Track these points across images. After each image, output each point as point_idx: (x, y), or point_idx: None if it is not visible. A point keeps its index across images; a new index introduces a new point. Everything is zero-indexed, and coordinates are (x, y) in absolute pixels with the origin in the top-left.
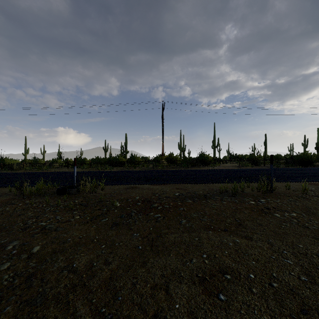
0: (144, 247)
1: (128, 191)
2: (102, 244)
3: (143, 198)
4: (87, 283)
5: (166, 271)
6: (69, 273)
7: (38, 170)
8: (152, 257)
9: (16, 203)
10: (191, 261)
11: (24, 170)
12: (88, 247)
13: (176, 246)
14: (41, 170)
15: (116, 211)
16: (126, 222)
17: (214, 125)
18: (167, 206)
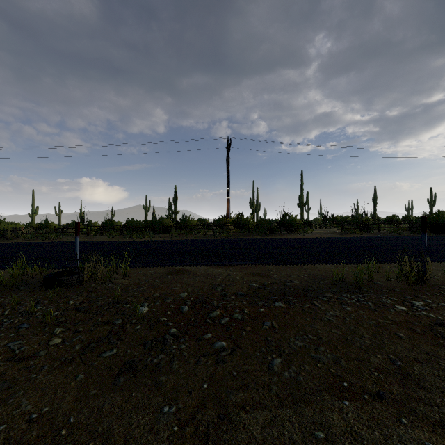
0: None
1: (169, 279)
2: None
3: (195, 294)
4: None
5: None
6: None
7: (43, 239)
8: None
9: None
10: None
11: (22, 238)
12: None
13: None
14: (47, 239)
15: (139, 326)
16: (152, 361)
17: (301, 173)
18: (238, 316)
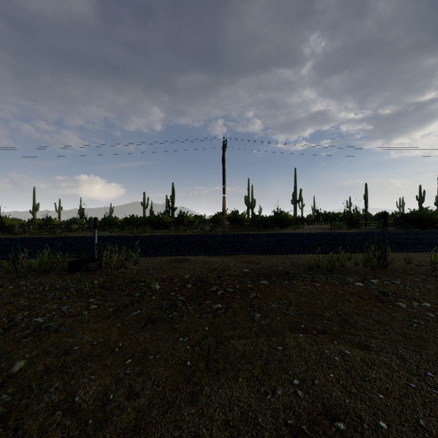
0: (195, 364)
1: (173, 266)
2: (128, 357)
3: (196, 276)
4: (93, 437)
5: (231, 413)
6: (65, 417)
7: (49, 234)
8: (208, 384)
9: (5, 284)
10: (273, 394)
11: (29, 234)
12: (104, 363)
13: (247, 363)
14: (53, 234)
15: (154, 297)
16: (168, 316)
17: (295, 171)
18: (231, 289)
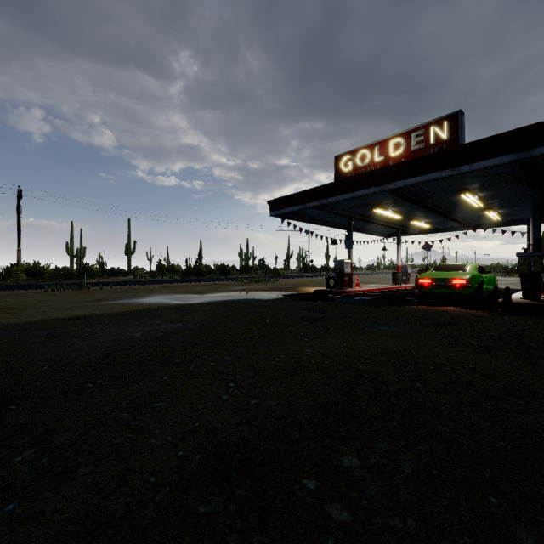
0: None
1: None
2: None
3: None
4: None
5: None
6: None
7: None
8: None
9: None
10: None
11: None
12: None
13: None
14: None
15: None
16: None
17: (129, 222)
18: None
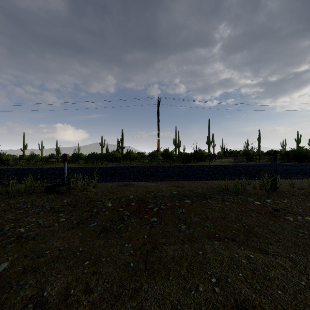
0: (136, 265)
1: (122, 189)
2: (86, 259)
3: (138, 197)
4: None
5: (164, 306)
6: (35, 309)
7: (34, 166)
8: (146, 282)
9: None
10: (196, 290)
11: (19, 165)
12: (67, 264)
13: (176, 264)
14: (36, 166)
15: (107, 212)
16: (117, 227)
17: (209, 121)
18: (163, 207)
